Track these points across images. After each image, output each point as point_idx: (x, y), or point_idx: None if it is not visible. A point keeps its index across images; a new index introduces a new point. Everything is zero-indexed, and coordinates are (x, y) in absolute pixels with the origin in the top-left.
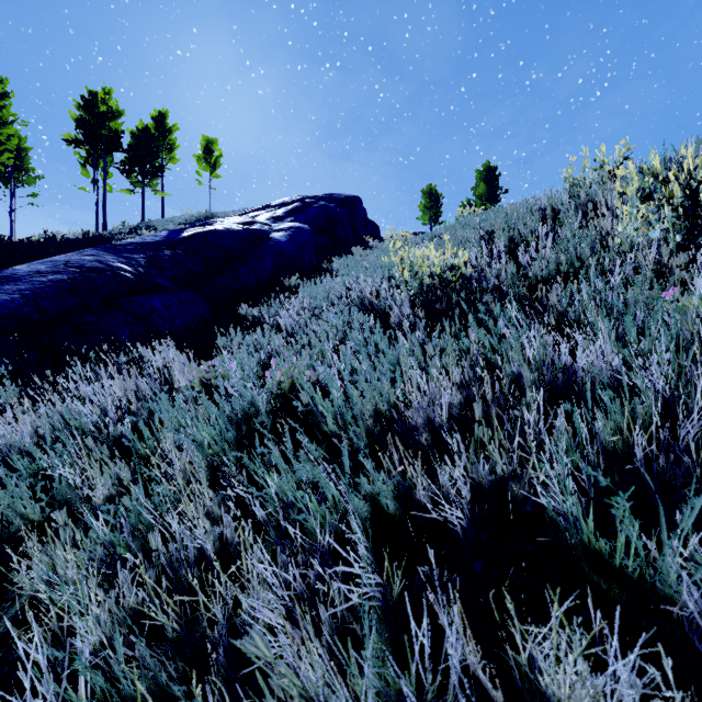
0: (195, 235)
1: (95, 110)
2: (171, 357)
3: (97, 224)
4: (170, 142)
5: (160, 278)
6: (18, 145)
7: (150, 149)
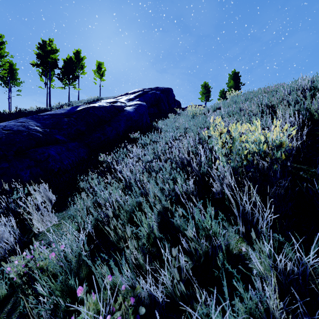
0: (83, 109)
1: (45, 49)
2: (40, 202)
3: (47, 103)
4: (82, 64)
5: (59, 134)
6: (12, 67)
7: (72, 68)
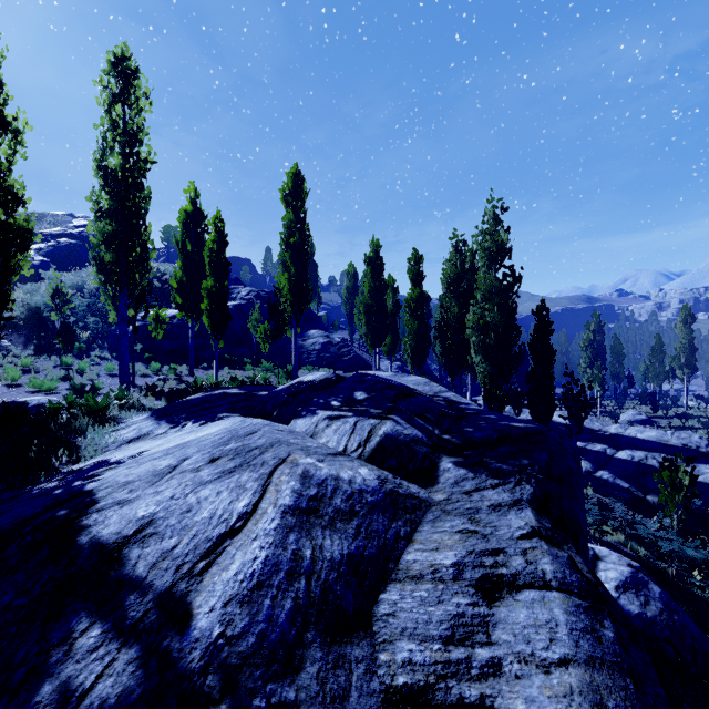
0: None
1: None
2: None
3: None
4: None
5: None
6: None
7: None
